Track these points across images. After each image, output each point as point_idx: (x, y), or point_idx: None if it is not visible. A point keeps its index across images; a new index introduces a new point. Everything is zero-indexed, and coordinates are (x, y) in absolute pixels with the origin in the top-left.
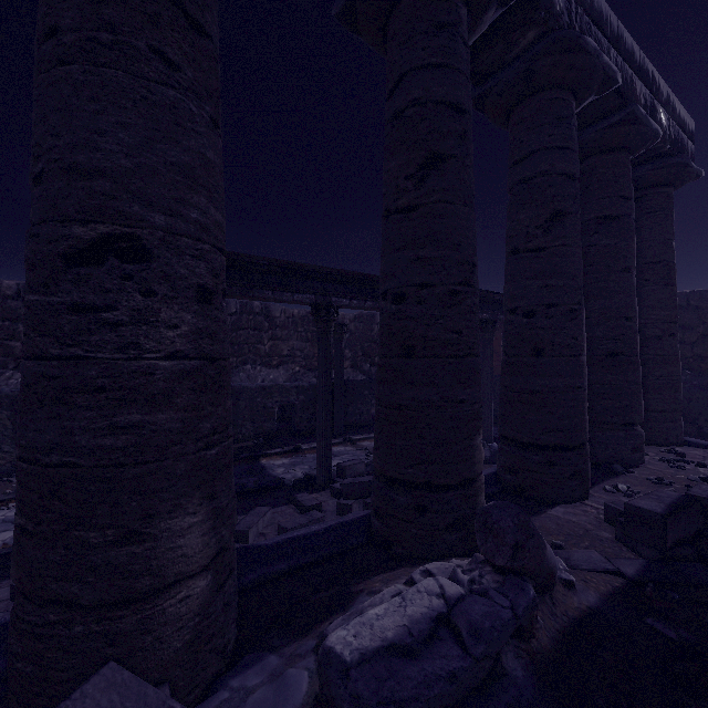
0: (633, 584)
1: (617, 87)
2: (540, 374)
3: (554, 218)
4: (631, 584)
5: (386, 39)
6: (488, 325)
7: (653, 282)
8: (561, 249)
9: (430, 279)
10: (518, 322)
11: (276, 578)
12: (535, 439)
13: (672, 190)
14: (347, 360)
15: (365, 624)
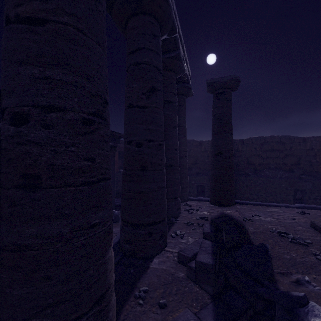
0: None
1: (175, 38)
2: (145, 181)
3: (152, 91)
4: None
5: None
6: (112, 149)
7: (180, 134)
8: (155, 109)
9: (60, 102)
10: (132, 149)
11: None
12: (143, 221)
13: (185, 98)
14: None
15: None
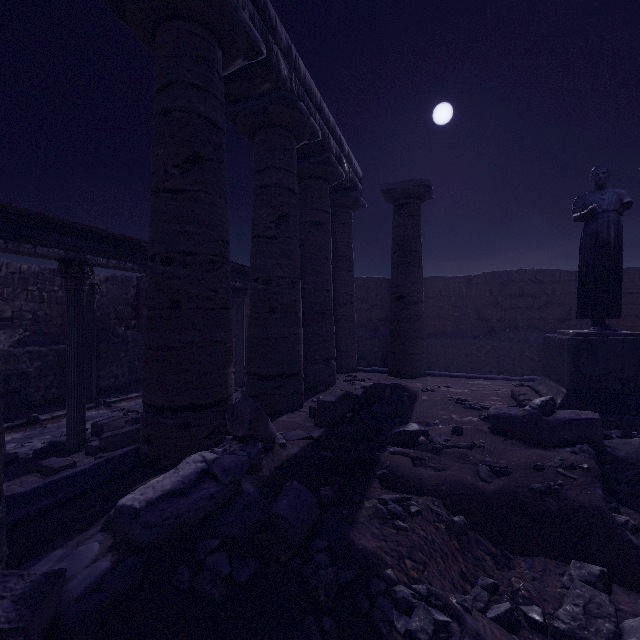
0: (317, 440)
1: (320, 140)
2: (274, 325)
3: (283, 217)
4: (316, 440)
5: (154, 41)
6: (240, 292)
7: (342, 269)
8: (287, 240)
9: (194, 249)
10: (259, 288)
11: (40, 514)
12: (271, 371)
13: (351, 212)
14: (98, 323)
15: (149, 487)
